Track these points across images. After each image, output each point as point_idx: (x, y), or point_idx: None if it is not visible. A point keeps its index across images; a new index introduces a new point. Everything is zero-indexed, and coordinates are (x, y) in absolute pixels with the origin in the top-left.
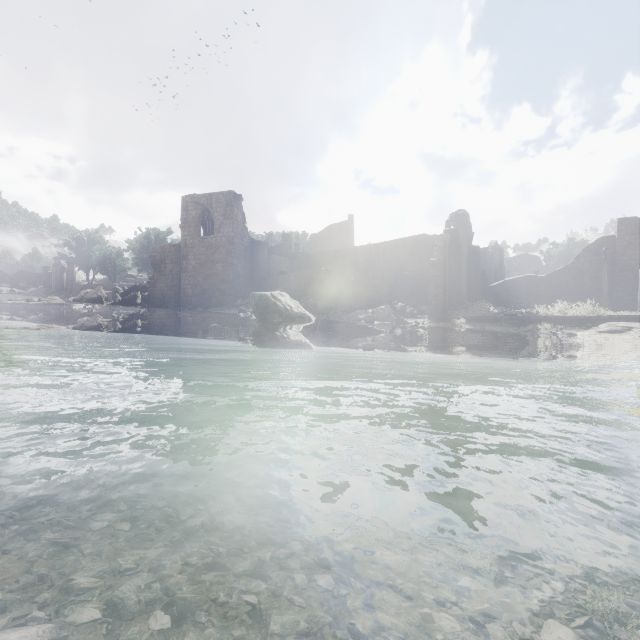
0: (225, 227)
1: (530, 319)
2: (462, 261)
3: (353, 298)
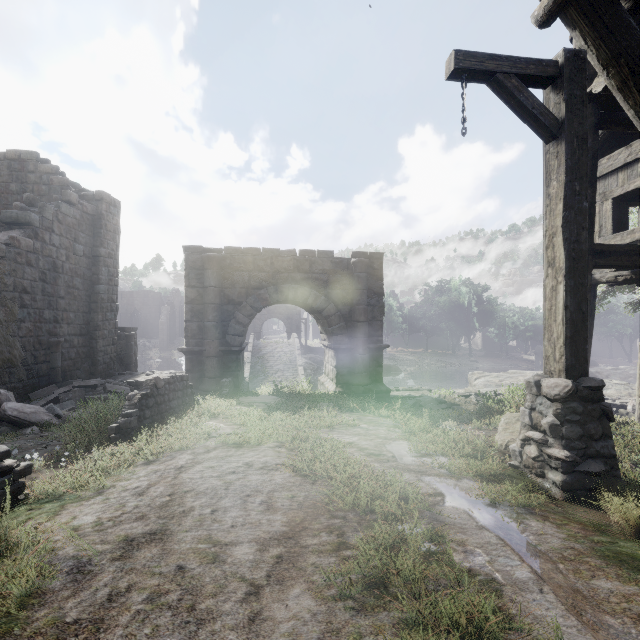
0: None
1: None
2: (176, 316)
3: None
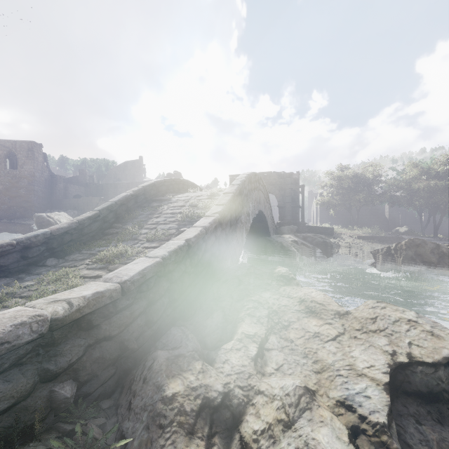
0: (27, 165)
1: None
2: None
3: None
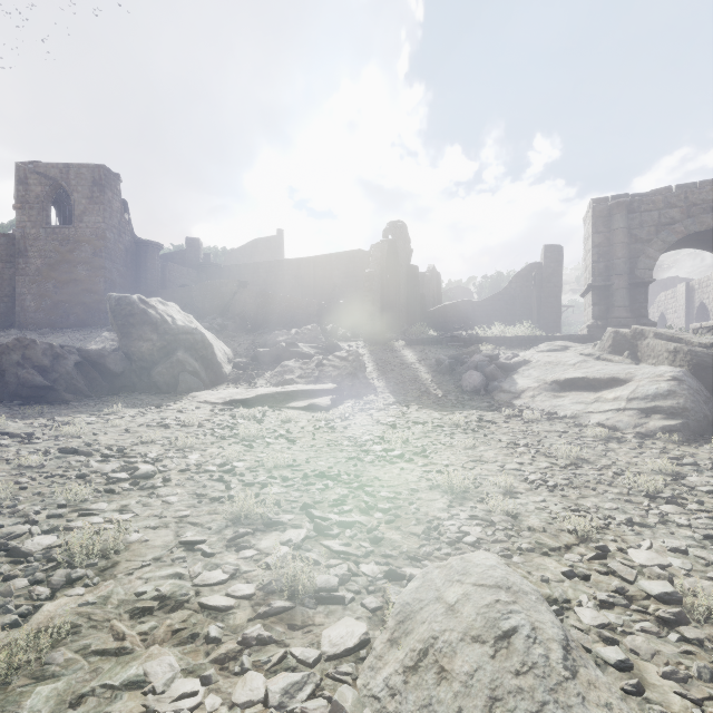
0: (91, 215)
1: (472, 340)
2: (401, 279)
3: (274, 318)
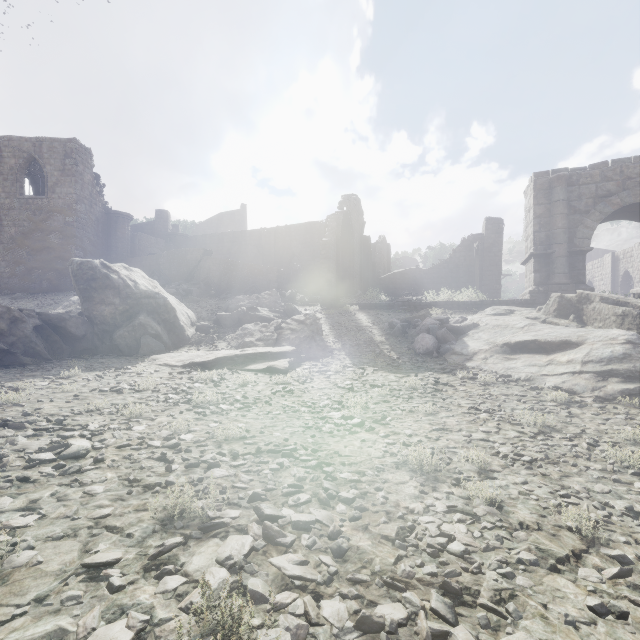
0: (63, 186)
1: (422, 305)
2: (355, 248)
3: (236, 284)
